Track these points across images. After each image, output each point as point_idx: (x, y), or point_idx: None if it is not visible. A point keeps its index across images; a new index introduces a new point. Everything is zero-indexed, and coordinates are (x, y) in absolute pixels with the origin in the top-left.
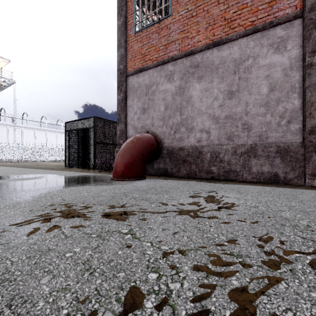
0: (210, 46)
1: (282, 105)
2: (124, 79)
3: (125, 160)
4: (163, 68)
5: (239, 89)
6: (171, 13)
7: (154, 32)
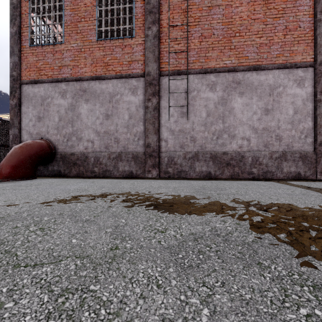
0: (94, 78)
1: (135, 128)
2: (18, 86)
3: (11, 163)
4: (57, 85)
5: (112, 114)
6: (64, 42)
7: (49, 52)
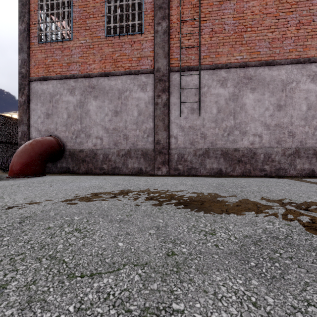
0: (103, 75)
1: (145, 125)
2: (27, 83)
3: (22, 160)
4: (66, 82)
5: (121, 110)
6: (73, 38)
7: (58, 49)
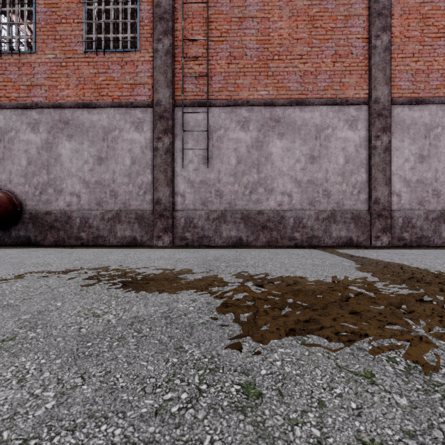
0: (80, 105)
1: (141, 178)
2: None
3: None
4: (25, 113)
5: (108, 157)
6: (36, 50)
7: (12, 64)
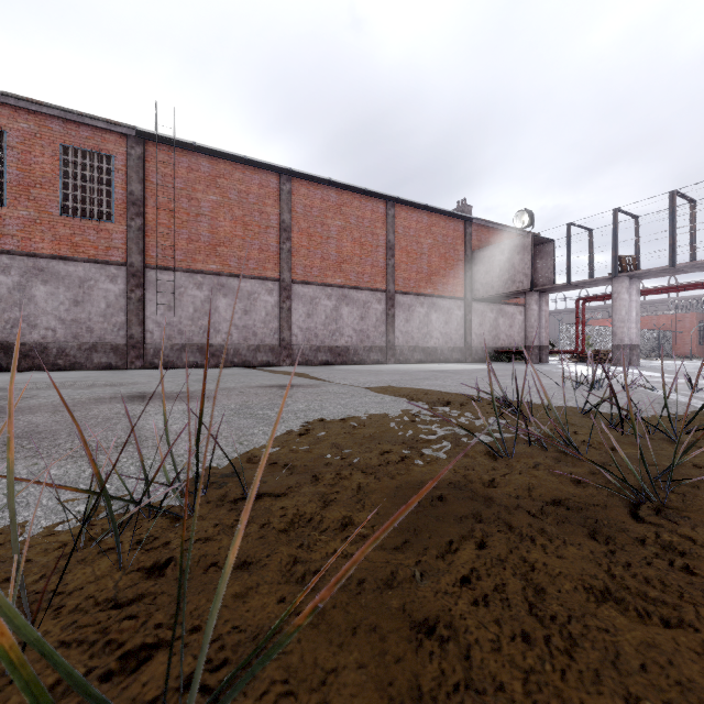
0: (57, 258)
1: (115, 318)
2: None
3: None
4: None
5: (84, 301)
6: (7, 205)
7: None
